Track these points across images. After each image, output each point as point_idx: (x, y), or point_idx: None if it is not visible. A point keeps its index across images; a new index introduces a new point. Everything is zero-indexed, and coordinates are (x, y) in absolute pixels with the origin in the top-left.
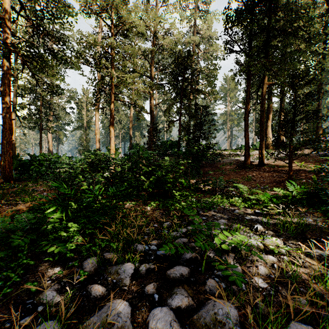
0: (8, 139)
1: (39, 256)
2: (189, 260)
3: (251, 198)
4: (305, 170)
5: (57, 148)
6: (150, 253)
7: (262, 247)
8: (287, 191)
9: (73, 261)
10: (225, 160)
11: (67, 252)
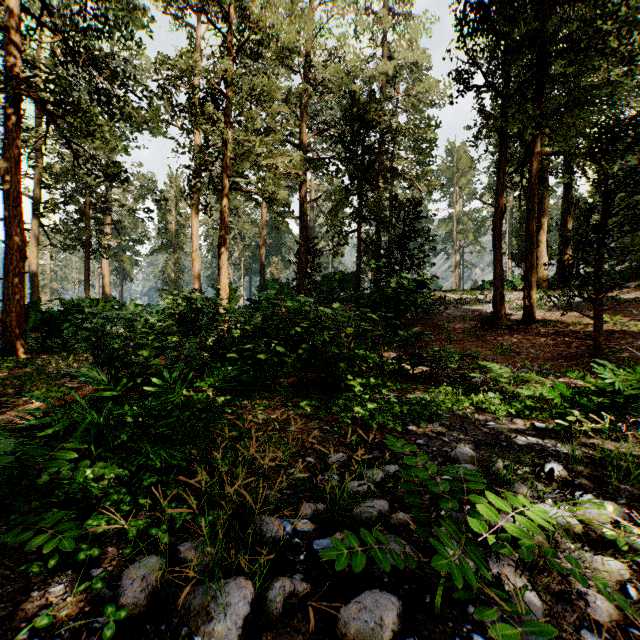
0: (16, 269)
1: (20, 549)
2: (397, 570)
3: (519, 393)
4: (625, 332)
5: (121, 289)
6: (296, 543)
7: (580, 527)
8: (594, 378)
9: (101, 564)
10: (453, 312)
11: (81, 547)
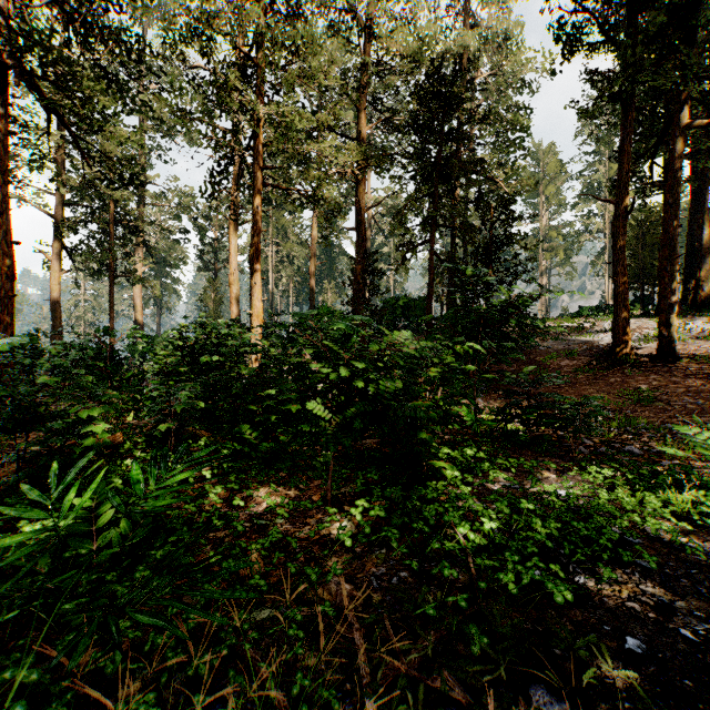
0: (2, 291)
1: None
2: None
3: None
4: None
5: (159, 321)
6: None
7: None
8: None
9: None
10: (553, 344)
11: None
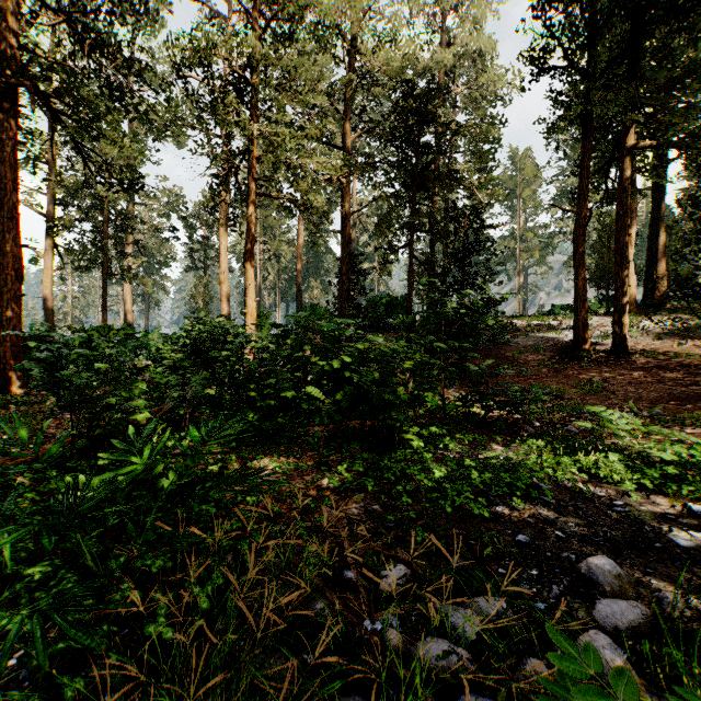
0: (12, 291)
1: None
2: None
3: (644, 452)
4: None
5: (147, 317)
6: None
7: None
8: None
9: None
10: (523, 340)
11: None
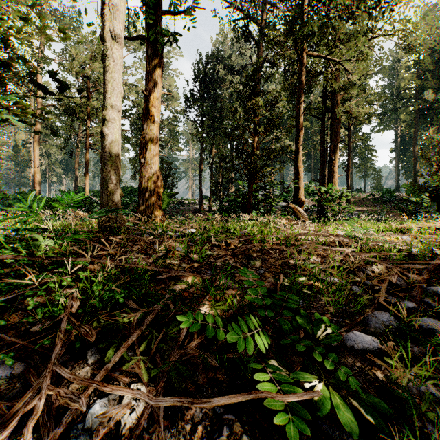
0: None
1: None
2: None
3: None
4: None
5: None
6: None
7: None
8: None
9: None
10: (186, 207)
11: None
